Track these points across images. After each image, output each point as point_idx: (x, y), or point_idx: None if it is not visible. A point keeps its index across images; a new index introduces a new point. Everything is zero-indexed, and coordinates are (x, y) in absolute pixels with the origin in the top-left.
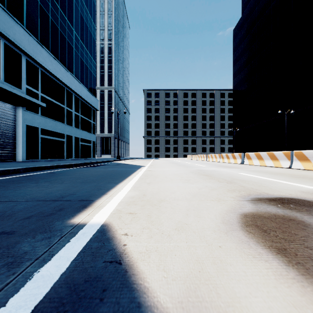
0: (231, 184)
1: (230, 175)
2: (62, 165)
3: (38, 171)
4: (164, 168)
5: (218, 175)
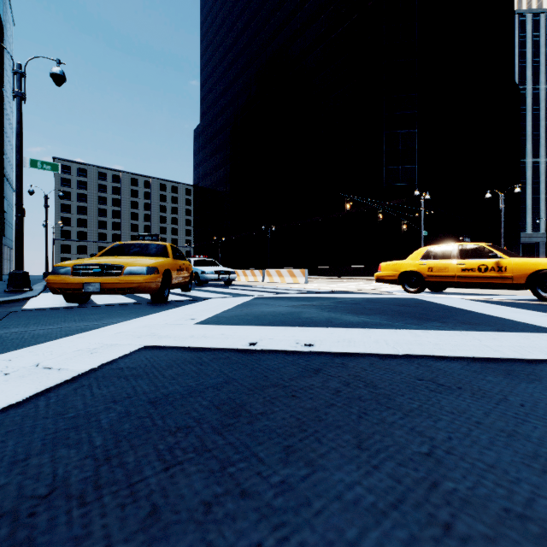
0: None
1: None
2: None
3: None
4: None
5: None
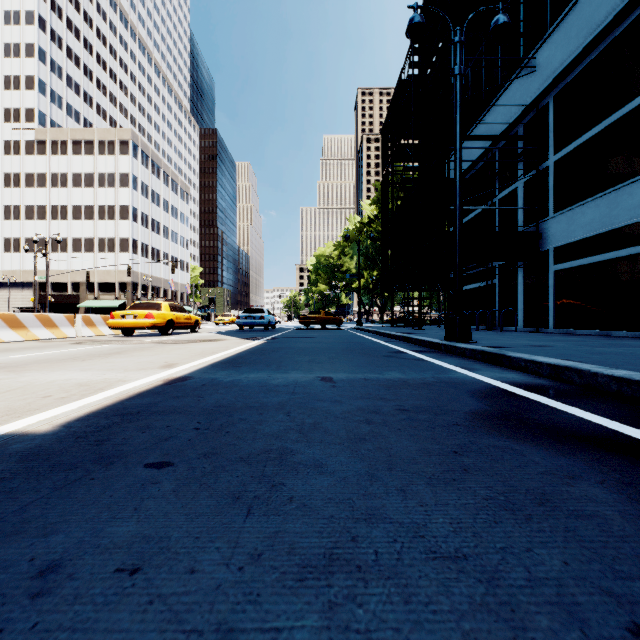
0: (156, 346)
1: (74, 353)
2: (601, 377)
3: (472, 362)
4: (76, 376)
5: (93, 353)
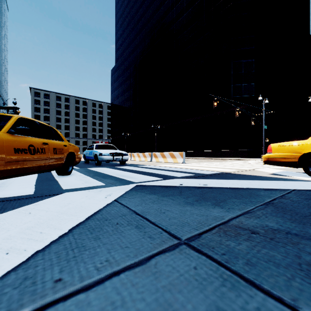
0: None
1: None
2: None
3: None
4: None
5: None
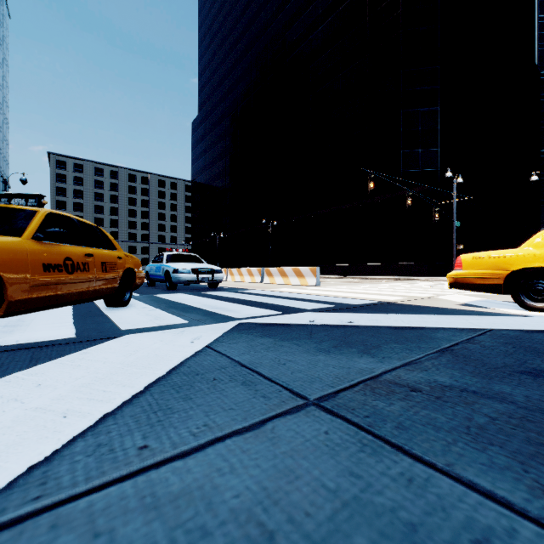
0: None
1: None
2: None
3: None
4: None
5: None
